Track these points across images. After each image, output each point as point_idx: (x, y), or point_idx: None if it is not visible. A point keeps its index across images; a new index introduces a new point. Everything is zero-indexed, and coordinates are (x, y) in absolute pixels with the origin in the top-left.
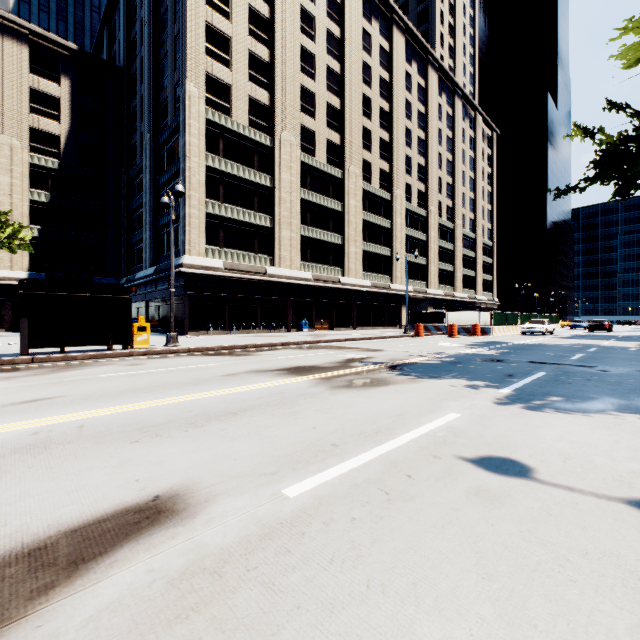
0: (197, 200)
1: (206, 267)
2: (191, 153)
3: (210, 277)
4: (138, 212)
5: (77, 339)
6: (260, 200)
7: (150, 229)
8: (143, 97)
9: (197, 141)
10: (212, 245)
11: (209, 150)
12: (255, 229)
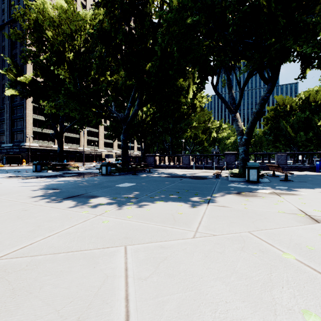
0: (30, 128)
1: (33, 146)
2: (28, 115)
3: (34, 148)
4: (0, 123)
5: (12, 163)
6: (50, 126)
7: (9, 131)
8: (5, 87)
9: (30, 112)
10: (34, 139)
11: (33, 113)
12: (49, 134)
